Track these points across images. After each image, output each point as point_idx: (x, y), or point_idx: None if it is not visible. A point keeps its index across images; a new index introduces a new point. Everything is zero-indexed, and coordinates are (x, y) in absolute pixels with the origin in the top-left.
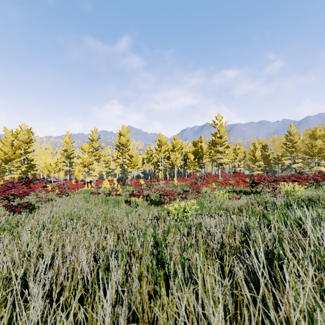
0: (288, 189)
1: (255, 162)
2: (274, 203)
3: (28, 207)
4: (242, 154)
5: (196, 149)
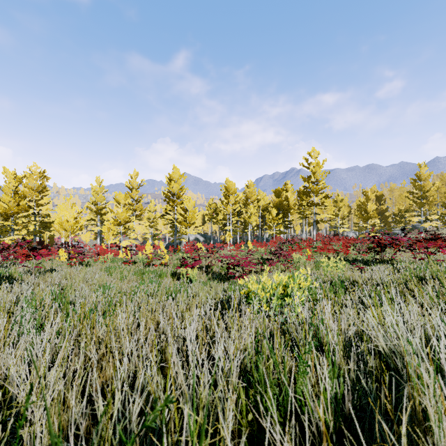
0: None
1: (367, 219)
2: None
3: None
4: (346, 208)
5: (280, 201)
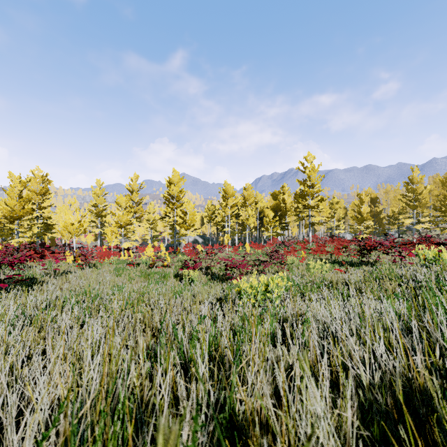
0: (429, 257)
1: (361, 221)
2: (411, 278)
3: (26, 283)
4: (342, 210)
5: (277, 203)
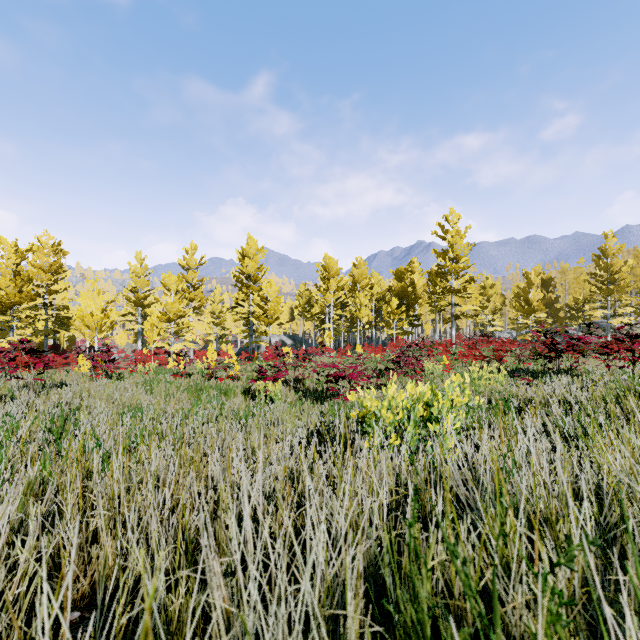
0: None
1: (529, 313)
2: None
3: None
4: (498, 298)
5: (403, 286)
